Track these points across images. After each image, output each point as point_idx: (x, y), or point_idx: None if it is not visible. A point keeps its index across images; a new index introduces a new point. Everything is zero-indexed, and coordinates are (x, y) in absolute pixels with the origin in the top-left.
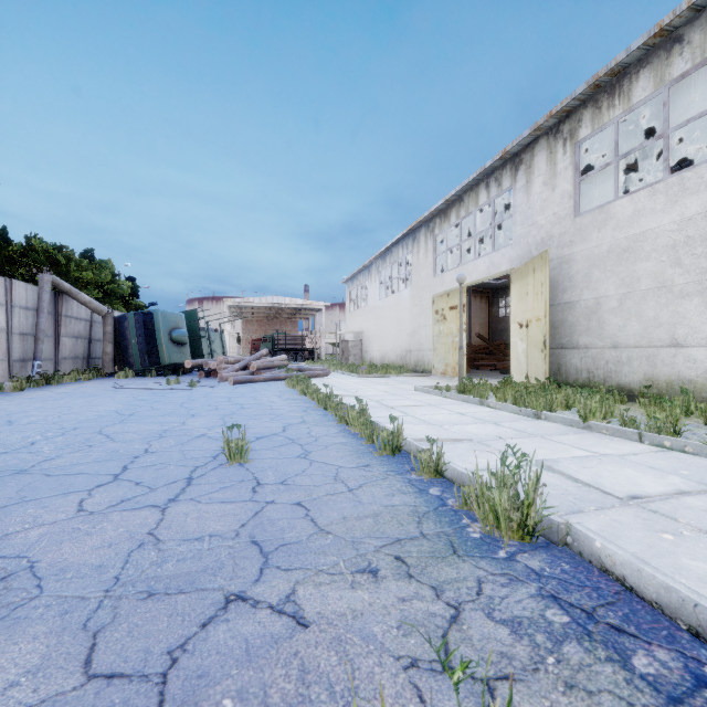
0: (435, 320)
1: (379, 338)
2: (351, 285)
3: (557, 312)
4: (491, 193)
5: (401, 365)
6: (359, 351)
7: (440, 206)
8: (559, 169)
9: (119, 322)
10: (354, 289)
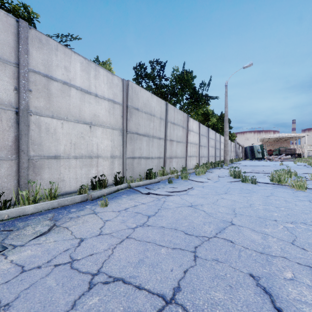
0: None
1: None
2: None
3: None
4: None
5: None
6: None
7: None
8: None
9: (245, 148)
10: None
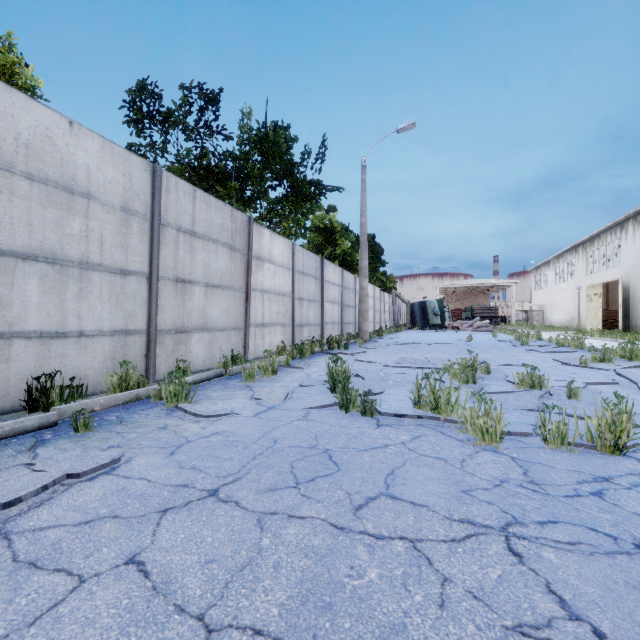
0: (587, 301)
1: (555, 310)
2: (536, 272)
3: (635, 300)
4: (612, 238)
5: (568, 326)
6: (541, 318)
7: (587, 238)
8: (636, 236)
9: (411, 306)
10: (537, 275)
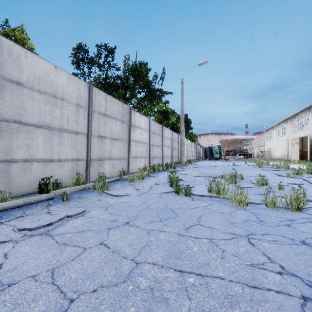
0: (292, 146)
1: (276, 150)
2: (266, 132)
3: None
4: (304, 115)
5: (283, 159)
6: (269, 155)
7: (292, 115)
8: None
9: (205, 149)
10: (267, 134)
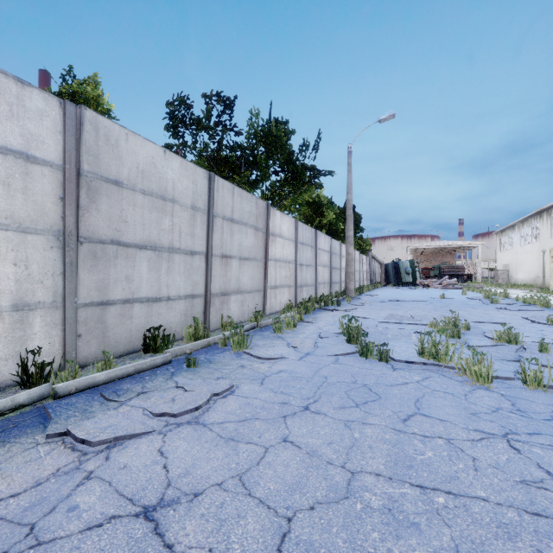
0: (551, 261)
1: (519, 269)
2: (501, 235)
3: None
4: None
5: (533, 284)
6: (506, 276)
7: (552, 204)
8: None
9: (386, 266)
10: (502, 238)
